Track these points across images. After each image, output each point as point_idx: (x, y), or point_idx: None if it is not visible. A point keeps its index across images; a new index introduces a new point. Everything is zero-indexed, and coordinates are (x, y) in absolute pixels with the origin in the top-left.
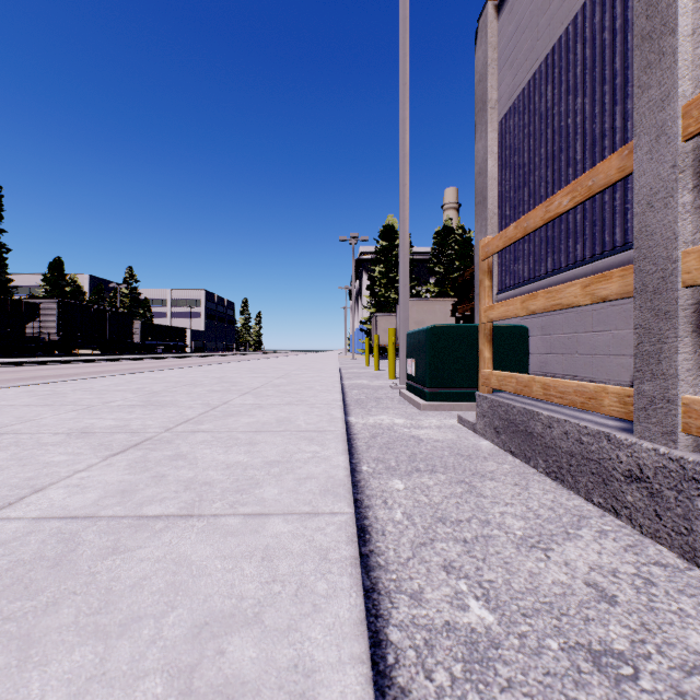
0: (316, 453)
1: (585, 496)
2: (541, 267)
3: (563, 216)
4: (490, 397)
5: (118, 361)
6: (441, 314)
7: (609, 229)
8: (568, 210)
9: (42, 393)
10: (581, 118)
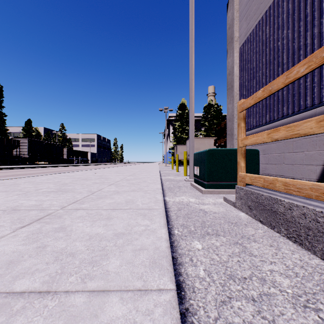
0: (147, 226)
1: (321, 256)
2: (263, 119)
3: (276, 92)
4: (245, 188)
5: (56, 167)
6: (207, 145)
7: (303, 97)
8: (304, 75)
9: (7, 184)
10: (286, 41)
